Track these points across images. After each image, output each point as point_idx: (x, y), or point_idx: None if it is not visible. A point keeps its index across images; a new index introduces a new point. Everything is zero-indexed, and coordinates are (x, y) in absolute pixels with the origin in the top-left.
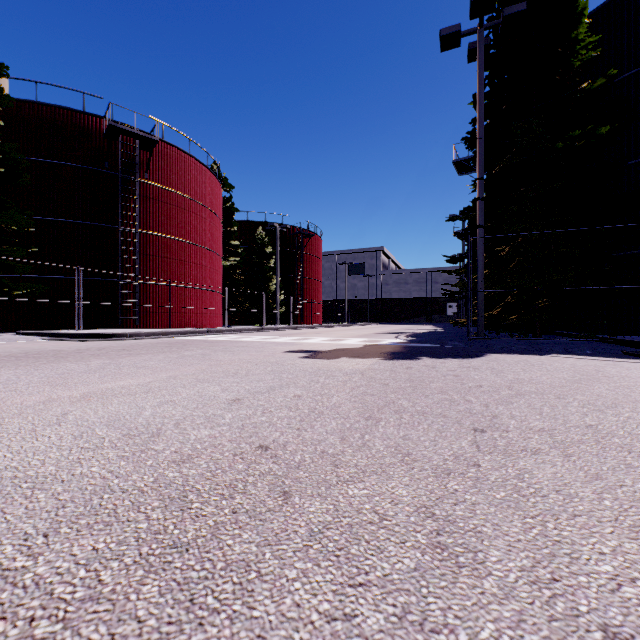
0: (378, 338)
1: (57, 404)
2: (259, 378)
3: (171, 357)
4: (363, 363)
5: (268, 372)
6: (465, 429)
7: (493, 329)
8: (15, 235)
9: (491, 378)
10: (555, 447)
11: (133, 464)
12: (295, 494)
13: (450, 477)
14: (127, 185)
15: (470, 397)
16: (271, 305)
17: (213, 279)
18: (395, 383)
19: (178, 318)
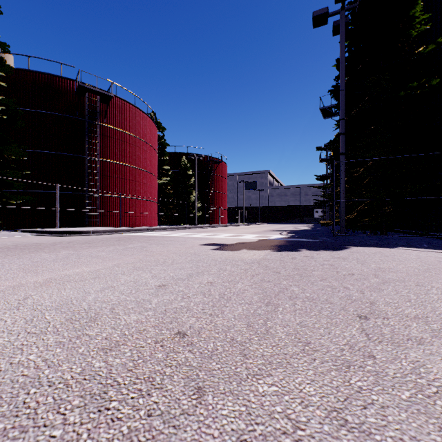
0: (267, 234)
1: (23, 289)
2: (181, 266)
3: (118, 249)
4: (258, 254)
5: (188, 261)
6: (351, 316)
7: (349, 228)
8: (14, 162)
9: (358, 267)
10: (436, 336)
11: (67, 351)
12: (208, 391)
13: (351, 371)
14: (91, 127)
15: (347, 284)
16: (191, 211)
17: (151, 193)
18: (285, 271)
19: (127, 220)
